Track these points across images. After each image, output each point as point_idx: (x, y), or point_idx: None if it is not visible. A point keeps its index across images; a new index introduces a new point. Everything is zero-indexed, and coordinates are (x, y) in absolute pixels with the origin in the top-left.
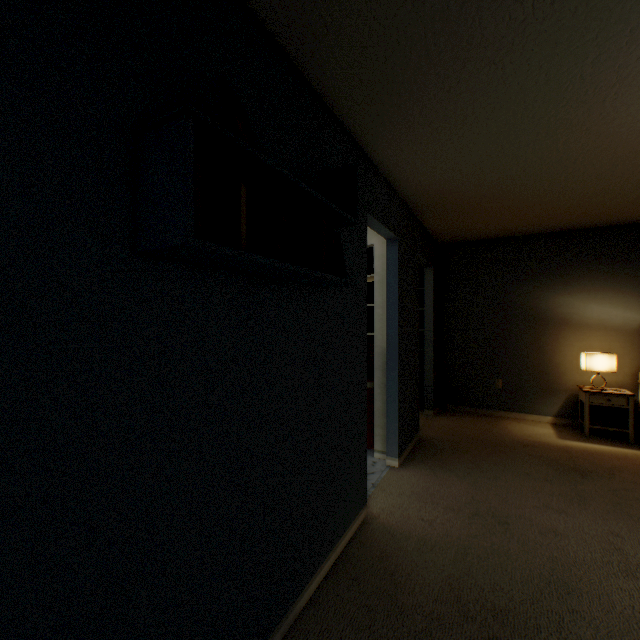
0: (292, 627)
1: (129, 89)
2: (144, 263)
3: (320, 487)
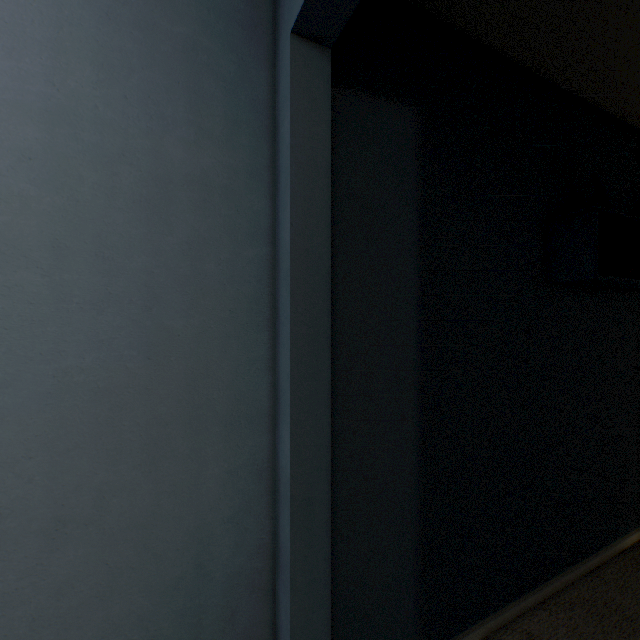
0: (619, 553)
1: (544, 199)
2: (549, 288)
3: (639, 459)
